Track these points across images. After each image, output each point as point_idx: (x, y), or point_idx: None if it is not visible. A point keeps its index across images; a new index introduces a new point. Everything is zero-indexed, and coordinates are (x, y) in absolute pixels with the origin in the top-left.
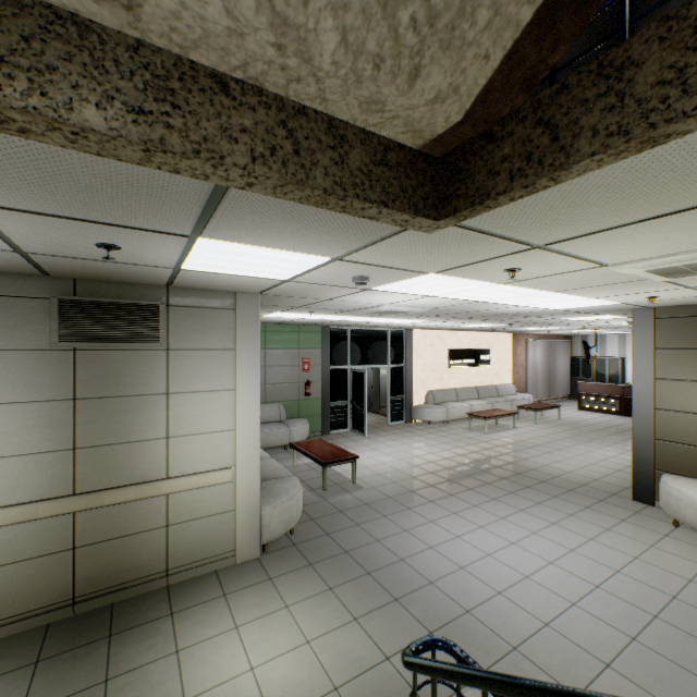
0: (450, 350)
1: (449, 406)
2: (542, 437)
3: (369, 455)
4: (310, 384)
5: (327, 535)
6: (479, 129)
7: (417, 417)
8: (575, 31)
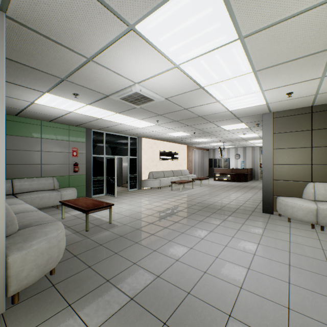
0: (160, 151)
1: (161, 179)
2: (207, 191)
3: (119, 206)
4: (78, 165)
5: (89, 268)
6: None
7: (144, 186)
8: None
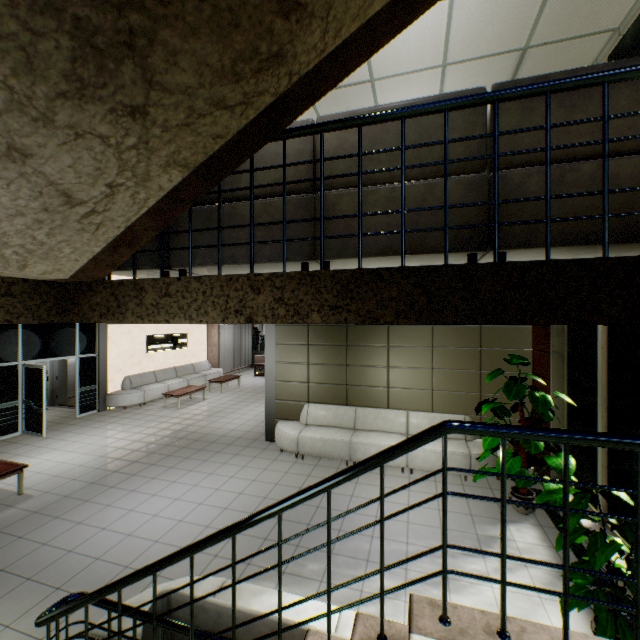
0: (149, 336)
1: (147, 389)
2: (224, 404)
3: (47, 458)
4: None
5: None
6: (85, 280)
7: (113, 404)
8: (132, 252)
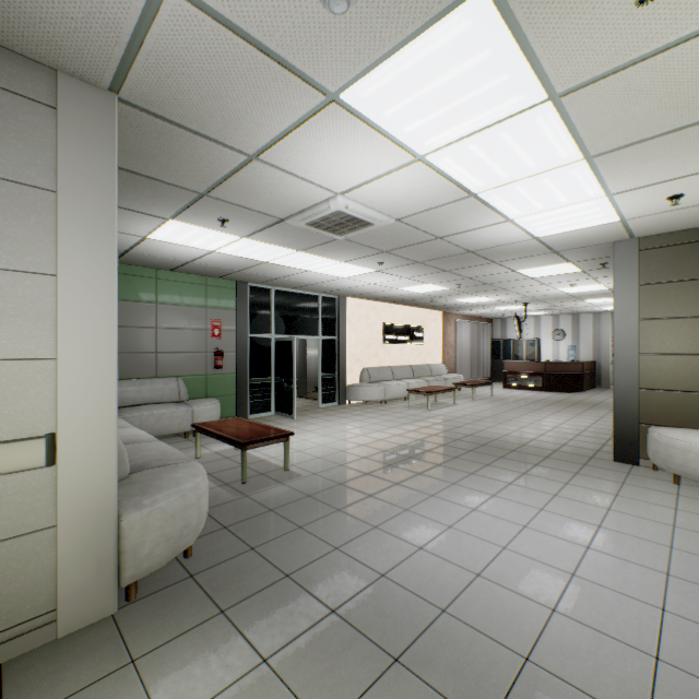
0: (385, 324)
1: (387, 384)
2: (486, 410)
3: (303, 438)
4: (223, 355)
5: (251, 550)
6: None
7: (352, 397)
8: None
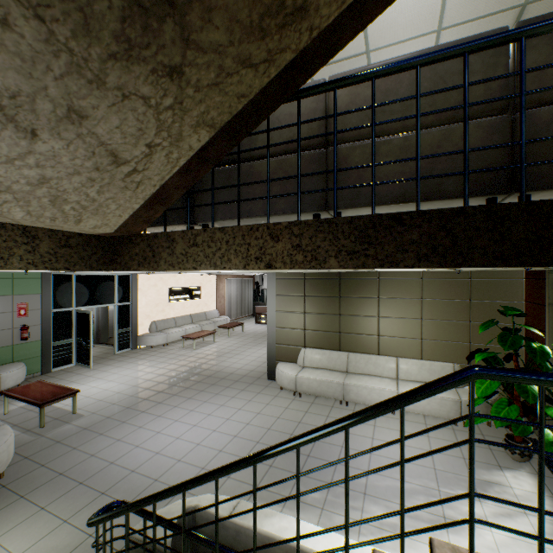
0: (171, 288)
1: (169, 332)
2: (231, 346)
3: (93, 385)
4: (29, 329)
5: (42, 466)
6: (126, 234)
7: (142, 344)
8: (164, 209)
